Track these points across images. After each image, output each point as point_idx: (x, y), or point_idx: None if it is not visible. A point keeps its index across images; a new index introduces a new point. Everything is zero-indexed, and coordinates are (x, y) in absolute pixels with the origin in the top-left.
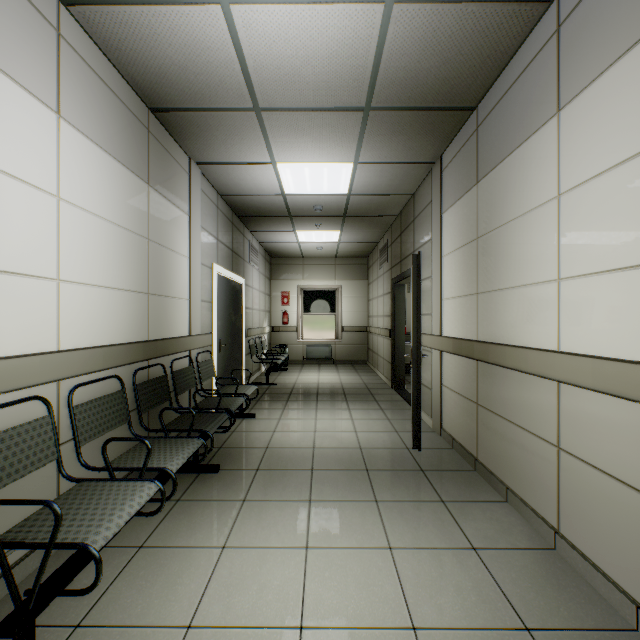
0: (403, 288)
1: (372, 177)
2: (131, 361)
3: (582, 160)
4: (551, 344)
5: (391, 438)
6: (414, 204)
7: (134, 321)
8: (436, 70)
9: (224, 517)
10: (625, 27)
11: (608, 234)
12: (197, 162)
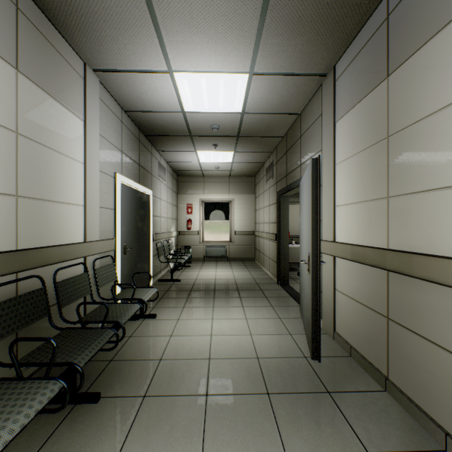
0: (287, 199)
1: (265, 92)
2: None
3: None
4: None
5: (286, 343)
6: (301, 122)
7: None
8: None
9: None
10: None
11: None
12: (94, 69)
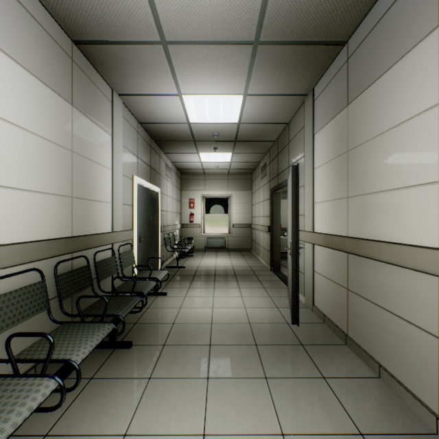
0: (279, 195)
1: (257, 108)
2: (52, 255)
3: None
4: (431, 241)
5: (273, 313)
6: (289, 130)
7: (57, 220)
8: (317, 2)
9: (130, 397)
10: None
11: None
12: (119, 93)
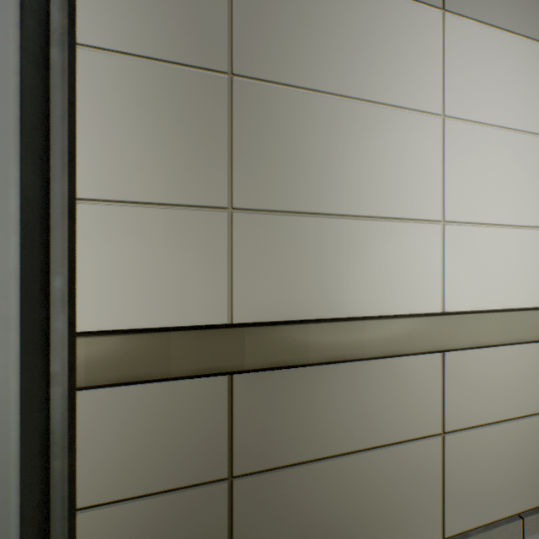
0: None
1: None
2: None
3: (472, 96)
4: (434, 304)
5: None
6: None
7: None
8: None
9: None
10: (508, 9)
11: (495, 189)
12: None
